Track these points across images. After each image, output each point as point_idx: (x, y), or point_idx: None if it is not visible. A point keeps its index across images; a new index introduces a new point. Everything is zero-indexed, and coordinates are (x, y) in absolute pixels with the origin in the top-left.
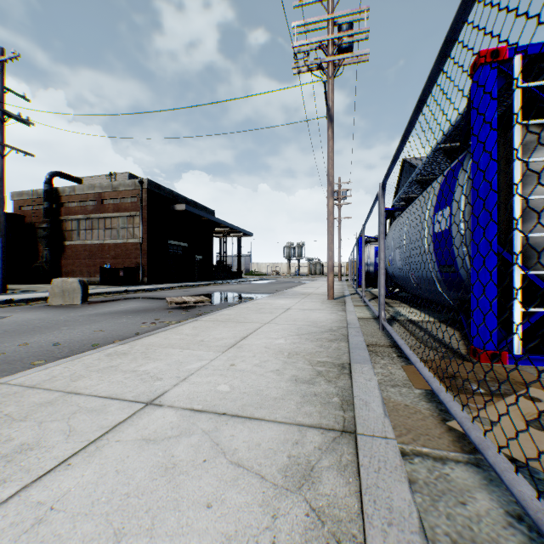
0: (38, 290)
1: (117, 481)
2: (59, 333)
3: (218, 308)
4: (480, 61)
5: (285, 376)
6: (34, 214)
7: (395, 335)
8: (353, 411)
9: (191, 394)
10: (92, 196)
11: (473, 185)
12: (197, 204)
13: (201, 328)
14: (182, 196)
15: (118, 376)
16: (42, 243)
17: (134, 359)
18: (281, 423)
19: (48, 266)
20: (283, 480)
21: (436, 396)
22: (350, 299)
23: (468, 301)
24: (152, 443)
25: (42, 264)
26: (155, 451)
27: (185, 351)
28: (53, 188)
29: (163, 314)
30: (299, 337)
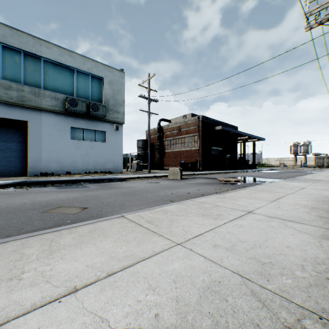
0: (159, 172)
1: (255, 225)
2: (184, 189)
3: (250, 185)
4: None
5: (311, 214)
6: (153, 139)
7: None
8: None
9: (265, 213)
10: (175, 128)
11: None
12: (227, 124)
13: (250, 192)
14: (218, 121)
15: (228, 203)
16: (156, 151)
17: (229, 200)
18: (314, 226)
19: (159, 162)
20: (320, 237)
21: None
22: None
23: None
24: (260, 221)
25: (156, 161)
26: (262, 222)
27: (250, 200)
28: (160, 126)
29: (221, 186)
30: (316, 202)
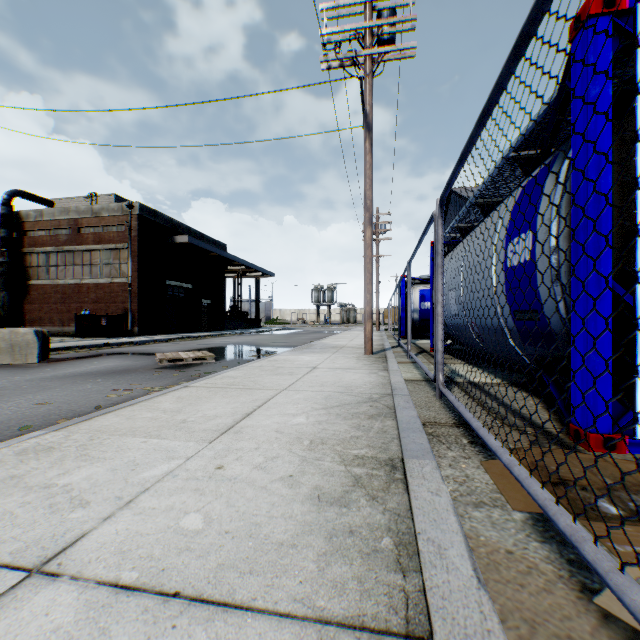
0: None
1: None
2: None
3: (223, 367)
4: (589, 12)
5: (301, 490)
6: None
7: (465, 411)
8: (420, 574)
9: (128, 541)
10: (65, 223)
11: (576, 195)
12: (204, 236)
13: (188, 399)
14: (184, 226)
15: (13, 498)
16: None
17: (60, 461)
18: (285, 618)
19: (6, 312)
20: None
21: (551, 526)
22: (392, 354)
23: (555, 359)
24: None
25: None
26: None
27: (151, 441)
28: (14, 211)
29: (147, 377)
30: (327, 413)
